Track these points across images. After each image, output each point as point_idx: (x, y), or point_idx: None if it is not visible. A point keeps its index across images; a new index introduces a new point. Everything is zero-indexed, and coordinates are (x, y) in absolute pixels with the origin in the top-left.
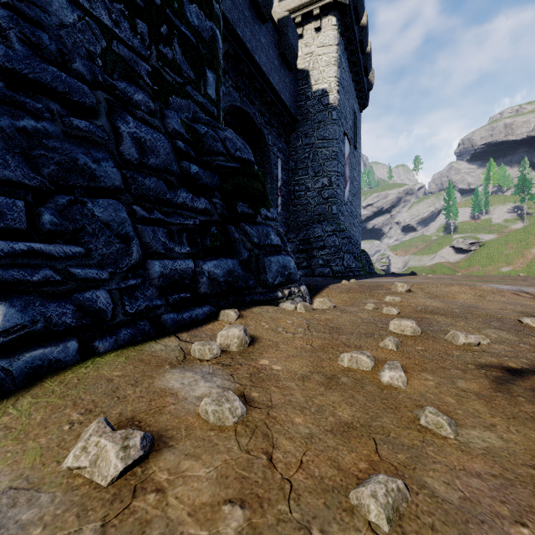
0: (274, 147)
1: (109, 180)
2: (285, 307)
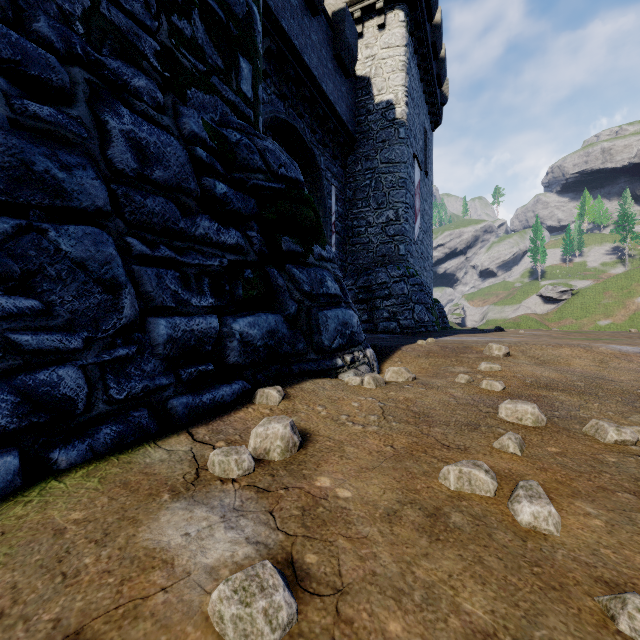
0: (328, 172)
1: (87, 197)
2: (347, 380)
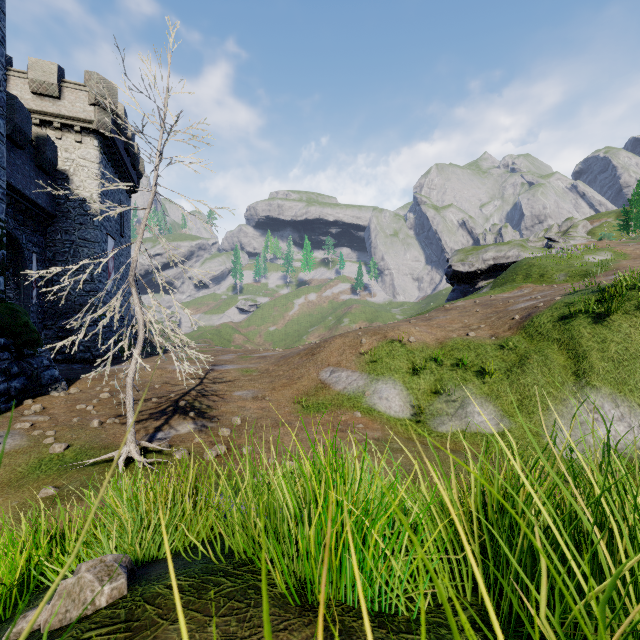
0: (29, 244)
1: None
2: (54, 395)
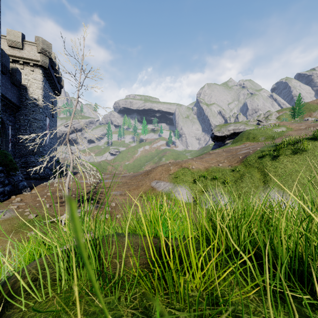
0: (7, 121)
1: None
2: (25, 193)
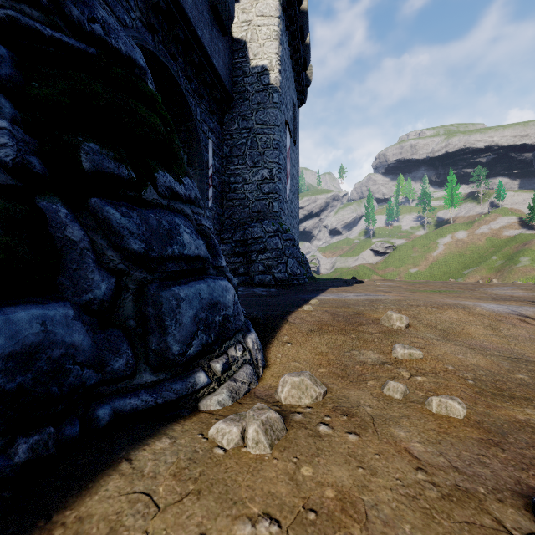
0: (204, 124)
1: None
2: (213, 435)
